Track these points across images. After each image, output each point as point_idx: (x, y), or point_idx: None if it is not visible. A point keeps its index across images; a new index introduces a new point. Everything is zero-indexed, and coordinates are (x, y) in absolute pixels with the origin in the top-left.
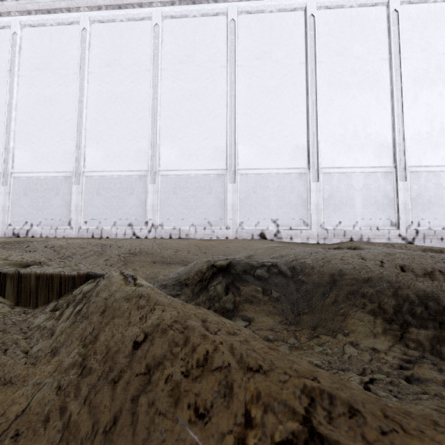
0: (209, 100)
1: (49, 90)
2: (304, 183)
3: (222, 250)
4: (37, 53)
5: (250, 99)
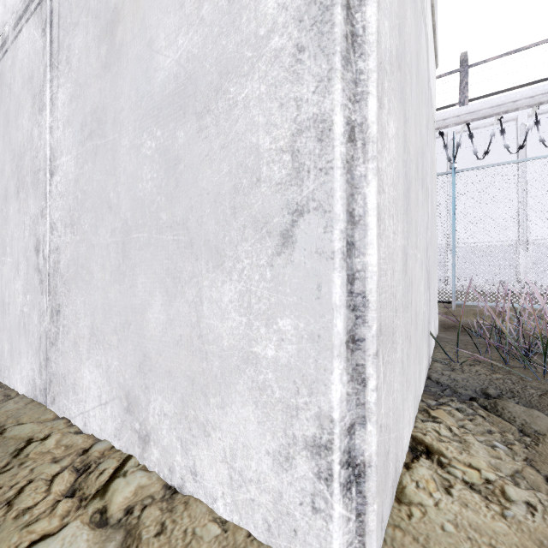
0: None
1: None
2: None
3: None
4: None
5: None
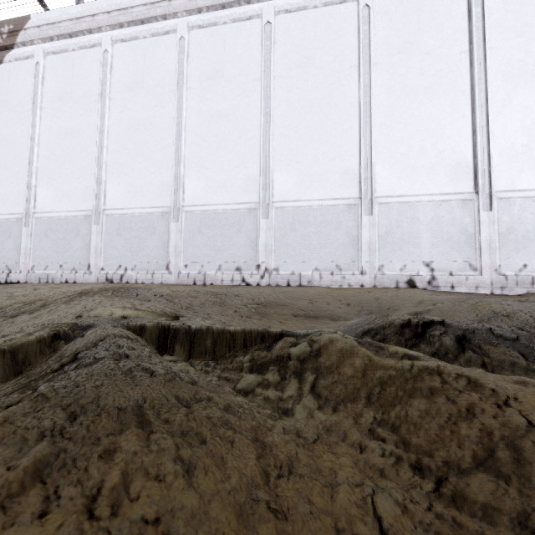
0: (335, 111)
1: (142, 112)
2: (470, 212)
3: (371, 302)
4: (130, 72)
5: (391, 106)
